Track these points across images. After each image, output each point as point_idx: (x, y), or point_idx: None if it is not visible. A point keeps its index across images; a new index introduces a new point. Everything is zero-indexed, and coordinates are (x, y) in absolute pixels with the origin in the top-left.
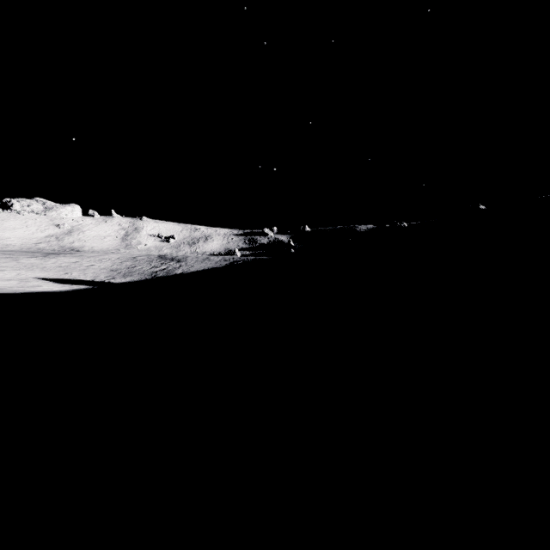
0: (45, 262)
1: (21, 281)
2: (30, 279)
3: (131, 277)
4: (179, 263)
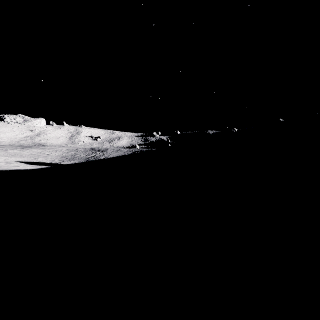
0: (23, 152)
1: (7, 163)
2: (13, 162)
3: (74, 161)
4: (102, 153)
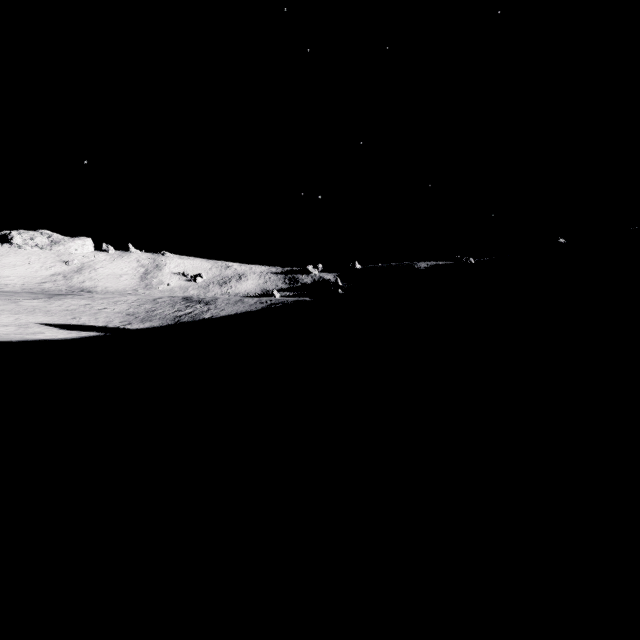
0: (50, 305)
1: (20, 327)
2: (31, 325)
3: (151, 322)
4: (207, 306)
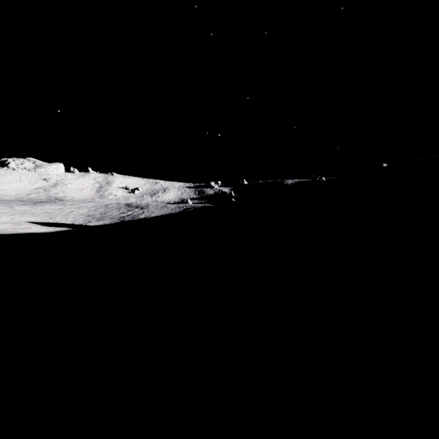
0: (35, 209)
1: (15, 224)
2: (22, 223)
3: (104, 221)
4: (142, 210)
